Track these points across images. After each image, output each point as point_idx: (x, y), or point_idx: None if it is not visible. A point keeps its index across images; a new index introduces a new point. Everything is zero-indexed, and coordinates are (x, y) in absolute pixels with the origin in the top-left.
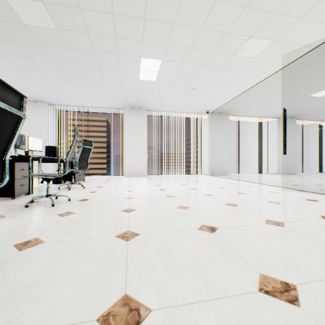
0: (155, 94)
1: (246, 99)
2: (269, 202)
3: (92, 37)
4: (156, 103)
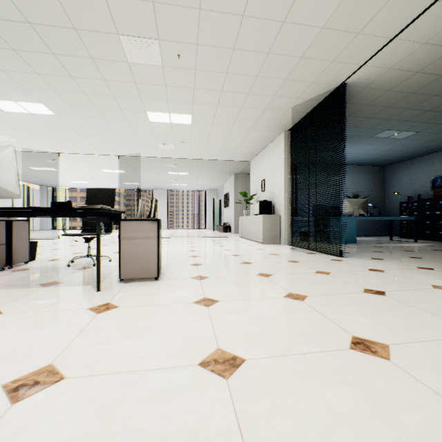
0: None
1: None
2: None
3: None
4: None
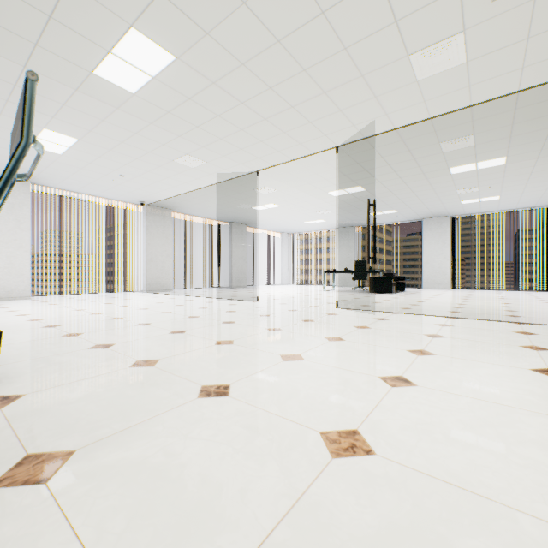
0: (55, 167)
1: (191, 199)
2: (200, 308)
3: None
4: (53, 178)
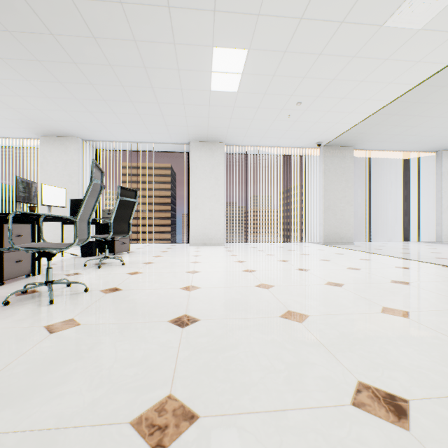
0: (236, 117)
1: (387, 119)
2: None
3: (130, 11)
4: (237, 133)
